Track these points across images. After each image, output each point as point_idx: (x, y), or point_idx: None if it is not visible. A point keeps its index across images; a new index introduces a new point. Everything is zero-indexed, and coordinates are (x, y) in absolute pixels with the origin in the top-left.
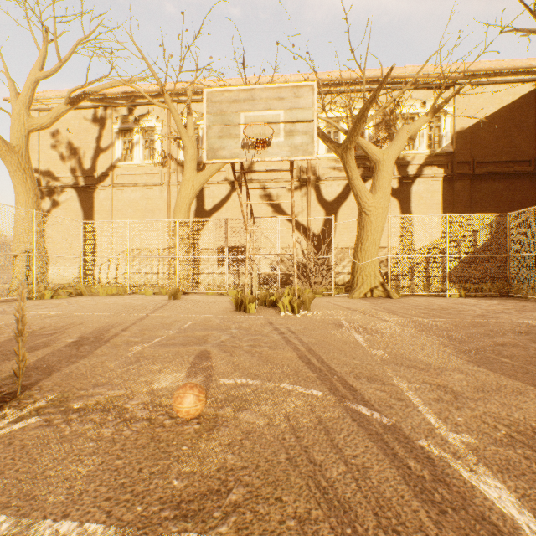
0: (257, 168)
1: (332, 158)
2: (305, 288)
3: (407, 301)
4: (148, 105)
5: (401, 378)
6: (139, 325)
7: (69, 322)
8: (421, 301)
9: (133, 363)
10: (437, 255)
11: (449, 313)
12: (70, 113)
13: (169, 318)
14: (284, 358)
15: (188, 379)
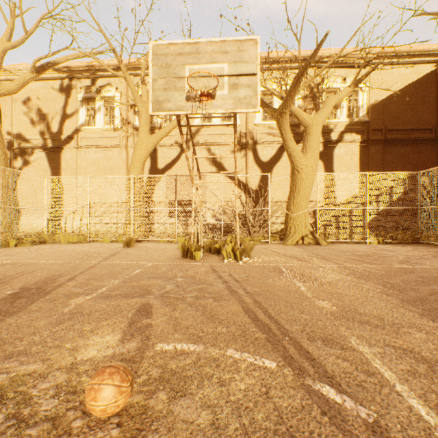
0: (203, 133)
1: (267, 125)
2: (245, 236)
3: (334, 248)
4: (109, 78)
5: (359, 340)
6: (87, 273)
7: (20, 271)
8: (347, 248)
9: (65, 321)
10: (359, 208)
11: (376, 259)
12: (40, 83)
13: (119, 266)
14: (229, 313)
15: (120, 345)
